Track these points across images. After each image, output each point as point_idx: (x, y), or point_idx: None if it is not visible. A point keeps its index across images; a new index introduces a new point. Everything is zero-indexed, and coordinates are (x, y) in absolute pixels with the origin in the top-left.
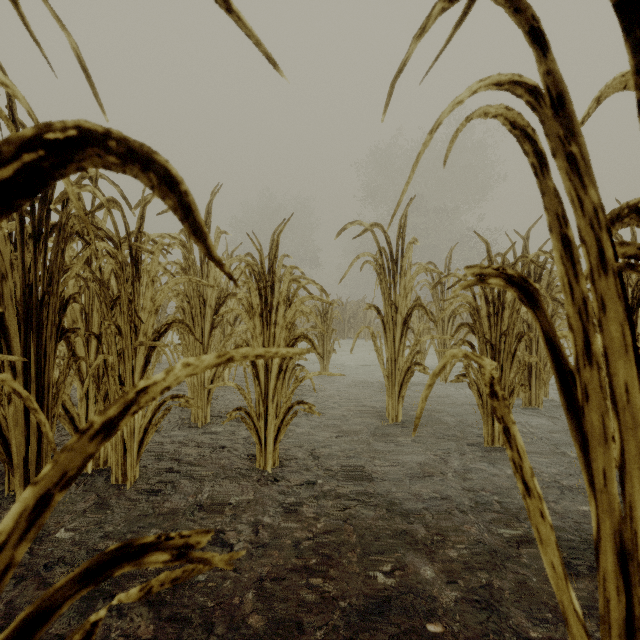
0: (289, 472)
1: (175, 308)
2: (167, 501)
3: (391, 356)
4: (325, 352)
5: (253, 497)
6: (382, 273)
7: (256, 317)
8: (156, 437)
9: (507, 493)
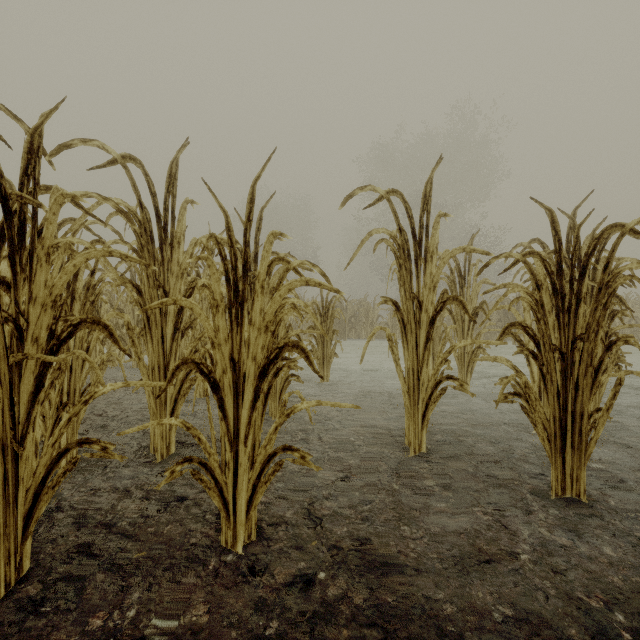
0: (271, 553)
1: (129, 303)
2: (54, 630)
3: (413, 366)
4: (325, 356)
5: (205, 619)
6: (402, 256)
7: (219, 313)
8: (93, 480)
9: (629, 604)
